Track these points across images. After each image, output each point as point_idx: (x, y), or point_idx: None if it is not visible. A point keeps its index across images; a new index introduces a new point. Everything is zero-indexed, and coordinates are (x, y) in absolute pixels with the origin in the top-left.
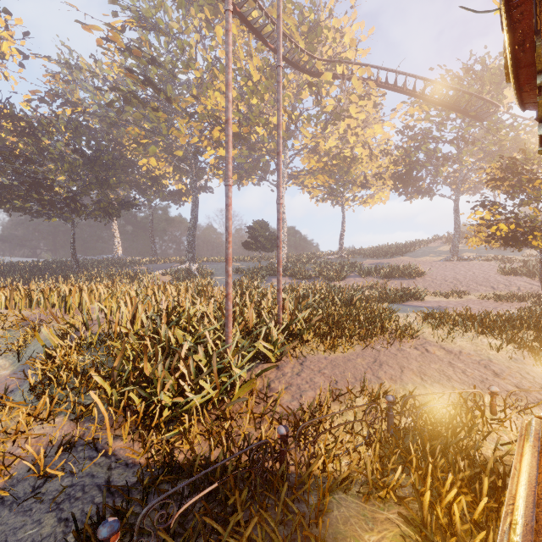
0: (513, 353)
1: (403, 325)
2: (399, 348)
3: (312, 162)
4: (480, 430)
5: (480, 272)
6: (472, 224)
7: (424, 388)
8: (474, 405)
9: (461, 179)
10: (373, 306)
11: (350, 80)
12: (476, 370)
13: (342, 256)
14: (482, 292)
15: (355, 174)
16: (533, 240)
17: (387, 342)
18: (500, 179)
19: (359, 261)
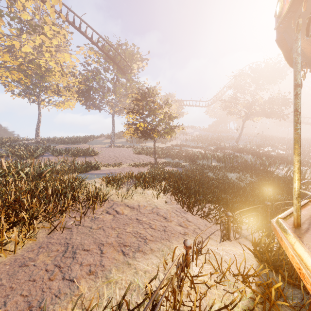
0: (165, 198)
1: (95, 192)
2: (93, 217)
3: (7, 57)
4: (191, 300)
5: (126, 153)
6: (126, 123)
7: (129, 266)
8: (181, 269)
9: (115, 104)
10: (63, 176)
11: (44, 3)
12: (155, 220)
13: (38, 141)
14: (129, 163)
15: (49, 81)
16: (153, 134)
17: (80, 215)
18: (138, 101)
19: (53, 145)
